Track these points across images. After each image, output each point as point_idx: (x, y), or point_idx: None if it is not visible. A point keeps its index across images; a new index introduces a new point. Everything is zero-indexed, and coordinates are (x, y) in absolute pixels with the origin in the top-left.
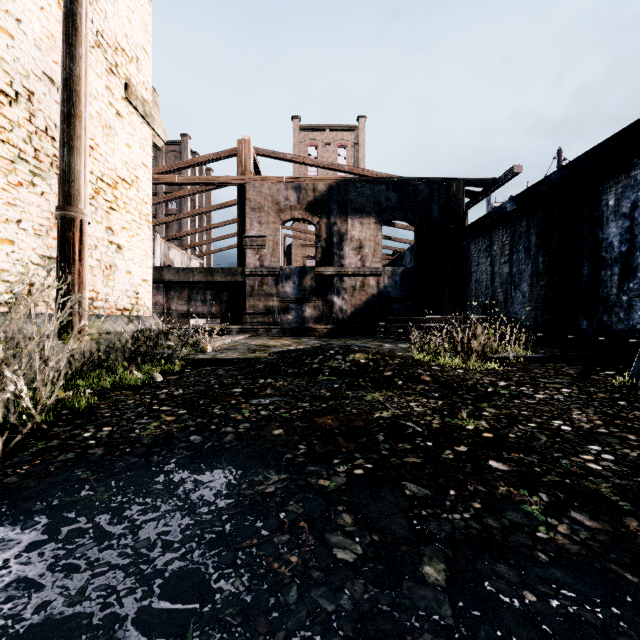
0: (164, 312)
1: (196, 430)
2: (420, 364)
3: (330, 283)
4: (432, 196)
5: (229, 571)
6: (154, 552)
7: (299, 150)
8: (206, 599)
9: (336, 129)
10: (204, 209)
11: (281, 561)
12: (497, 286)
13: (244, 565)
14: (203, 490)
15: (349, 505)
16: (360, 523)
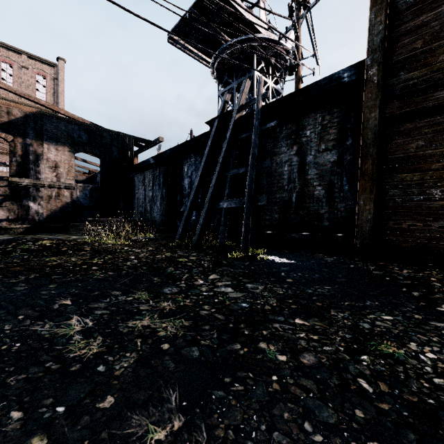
0: None
1: None
2: (88, 243)
3: (26, 191)
4: (113, 142)
5: None
6: None
7: None
8: None
9: (35, 58)
10: None
11: None
12: (147, 202)
13: None
14: None
15: (25, 282)
16: (29, 284)
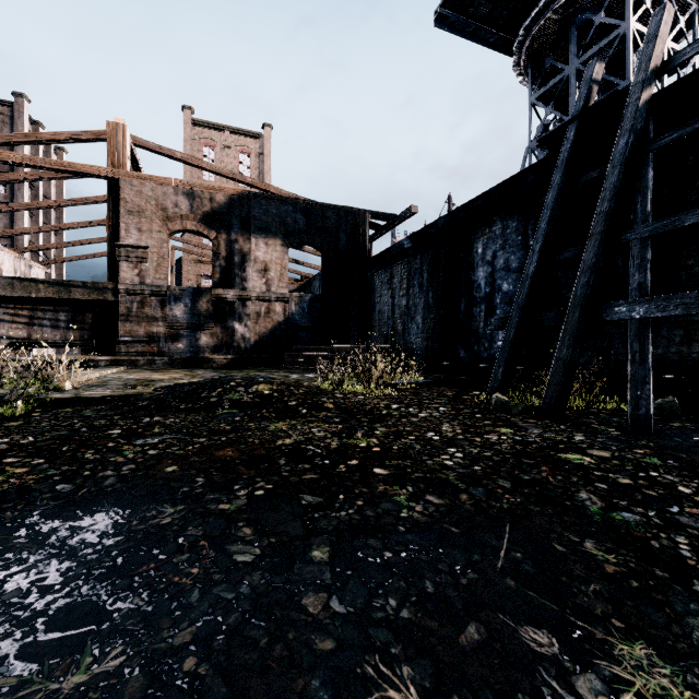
0: None
1: (63, 479)
2: (325, 393)
3: (231, 308)
4: (340, 224)
5: (126, 594)
6: (30, 598)
7: (192, 148)
8: (103, 619)
9: (238, 133)
10: (54, 202)
11: (182, 574)
12: (397, 317)
13: (142, 586)
14: (84, 534)
15: (249, 520)
16: (259, 532)
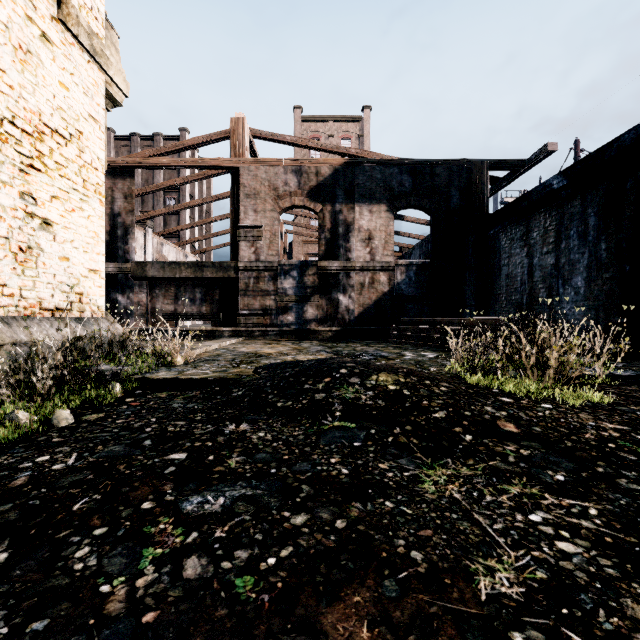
0: (148, 312)
1: None
2: (480, 393)
3: (335, 279)
4: (451, 180)
5: None
6: None
7: None
8: None
9: (340, 120)
10: (198, 201)
11: None
12: (537, 281)
13: None
14: None
15: None
16: None
